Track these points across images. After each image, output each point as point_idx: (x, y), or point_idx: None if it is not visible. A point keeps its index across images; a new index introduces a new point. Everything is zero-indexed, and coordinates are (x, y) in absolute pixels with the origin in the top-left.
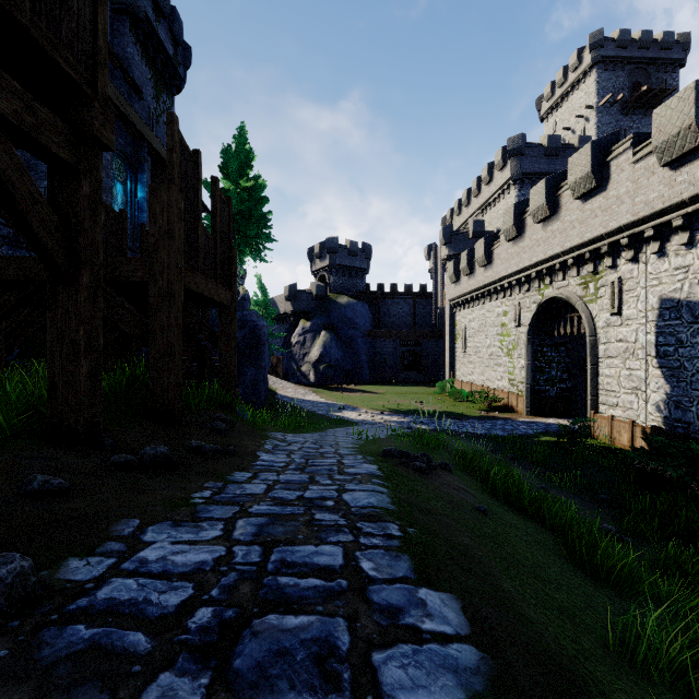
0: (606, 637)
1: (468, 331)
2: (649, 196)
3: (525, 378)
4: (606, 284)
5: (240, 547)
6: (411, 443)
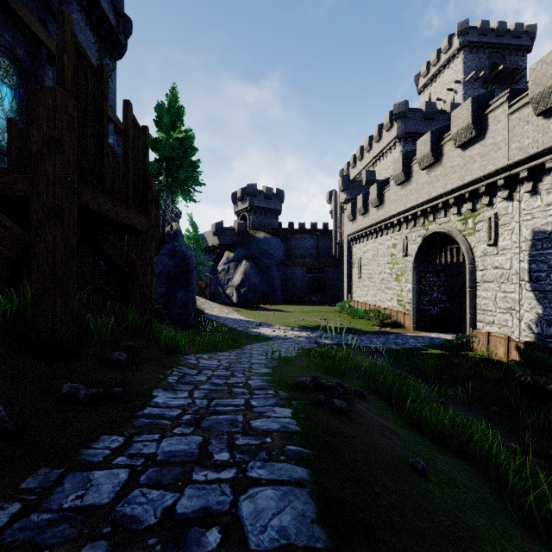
0: None
1: (362, 260)
2: (524, 142)
3: (412, 299)
4: (483, 219)
5: None
6: (320, 362)
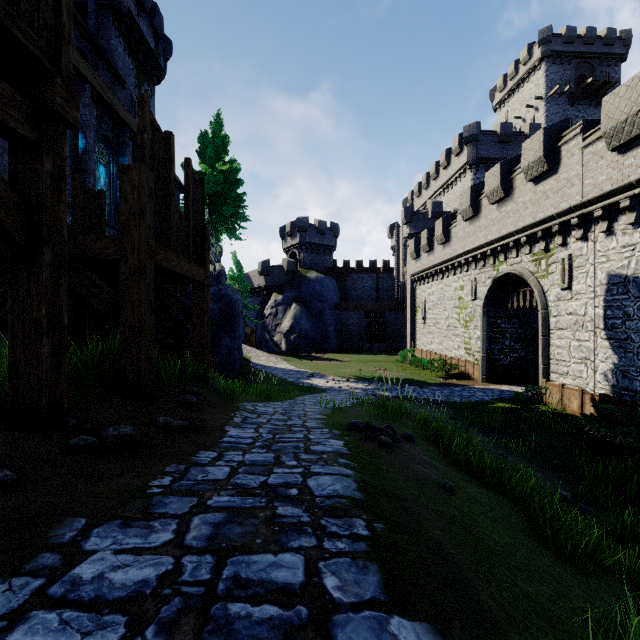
0: (584, 636)
1: (427, 304)
2: (598, 178)
3: (481, 348)
4: (557, 261)
5: (191, 558)
6: (375, 412)
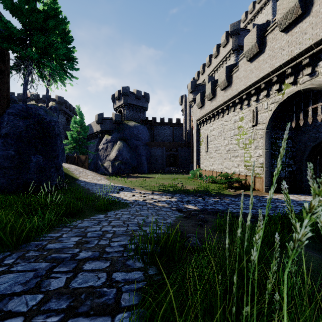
0: None
1: (209, 138)
2: None
3: (264, 163)
4: None
5: None
6: None
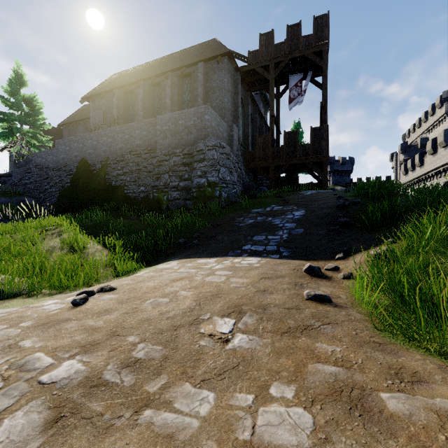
0: None
1: None
2: None
3: None
4: None
5: None
6: None
